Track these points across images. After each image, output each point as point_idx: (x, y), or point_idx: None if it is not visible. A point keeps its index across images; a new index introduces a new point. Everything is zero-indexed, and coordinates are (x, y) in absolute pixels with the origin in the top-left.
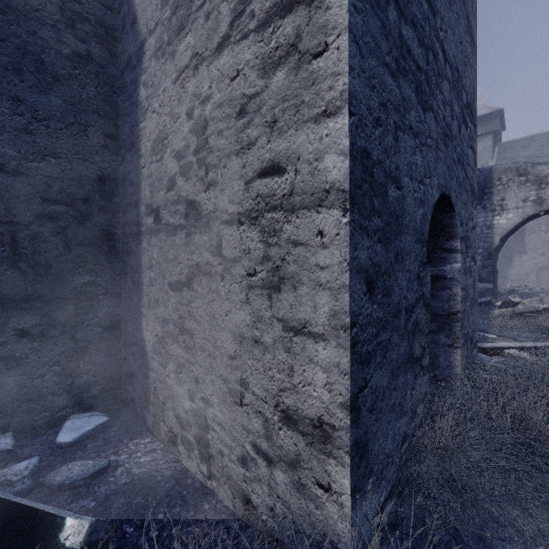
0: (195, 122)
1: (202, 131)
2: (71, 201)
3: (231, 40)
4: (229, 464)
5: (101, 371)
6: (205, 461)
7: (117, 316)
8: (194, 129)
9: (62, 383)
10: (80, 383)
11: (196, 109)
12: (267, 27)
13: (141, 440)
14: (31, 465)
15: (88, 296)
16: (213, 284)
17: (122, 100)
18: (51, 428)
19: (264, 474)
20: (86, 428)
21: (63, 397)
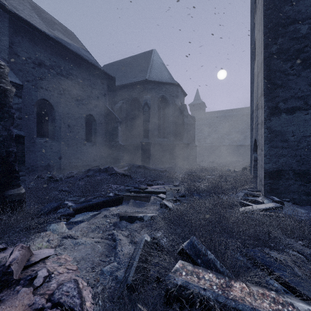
0: None
1: None
2: None
3: None
4: None
5: None
6: None
7: None
8: None
9: None
10: None
11: None
12: None
13: None
14: None
15: None
16: None
17: None
18: None
19: None
20: None
21: None
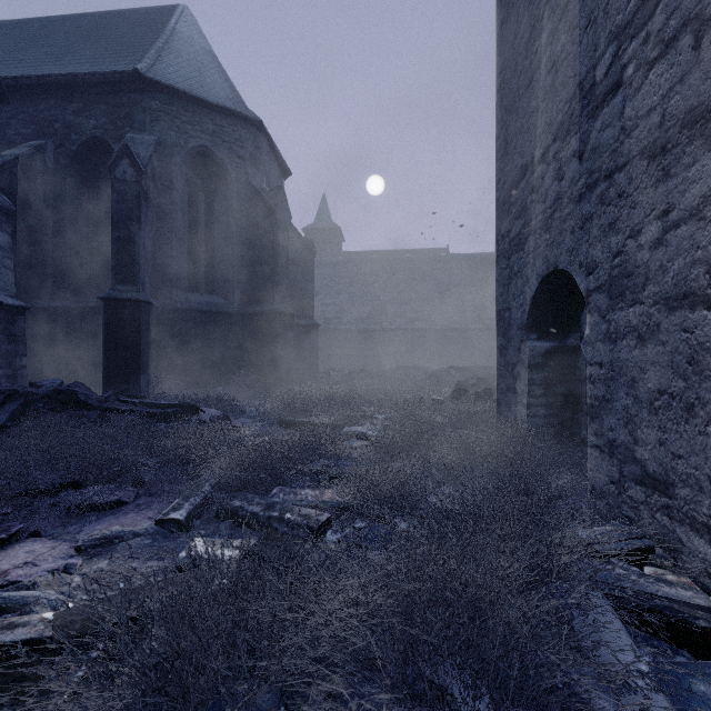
0: None
1: None
2: None
3: None
4: None
5: None
6: None
7: None
8: None
9: None
10: None
11: None
12: None
13: None
14: None
15: None
16: None
17: None
18: None
19: None
20: None
21: None
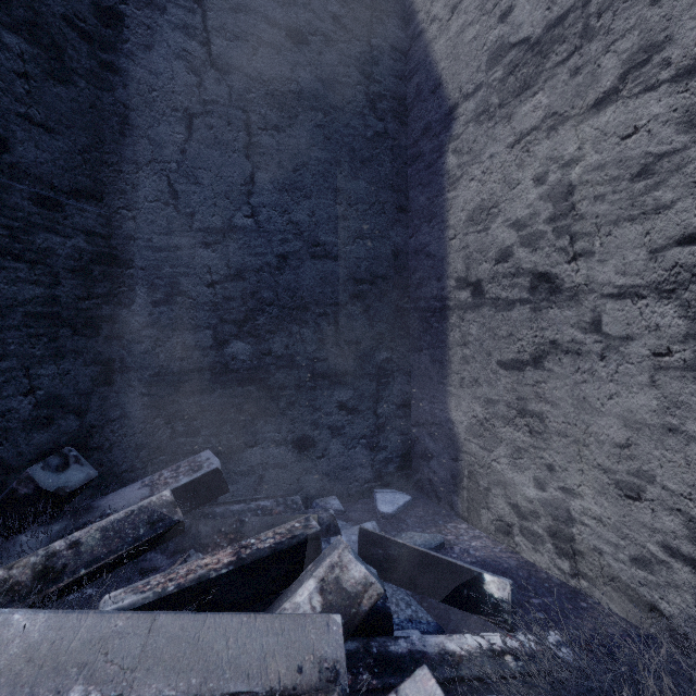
0: (549, 187)
1: (564, 197)
2: (373, 279)
3: (621, 95)
4: (614, 564)
5: (395, 449)
6: (566, 556)
7: (407, 394)
8: (548, 195)
9: (367, 457)
10: (380, 459)
11: (553, 173)
12: (695, 75)
13: (456, 524)
14: (376, 527)
15: (385, 373)
16: (583, 364)
17: (414, 170)
18: (360, 498)
19: (686, 581)
20: (397, 503)
21: (368, 470)
